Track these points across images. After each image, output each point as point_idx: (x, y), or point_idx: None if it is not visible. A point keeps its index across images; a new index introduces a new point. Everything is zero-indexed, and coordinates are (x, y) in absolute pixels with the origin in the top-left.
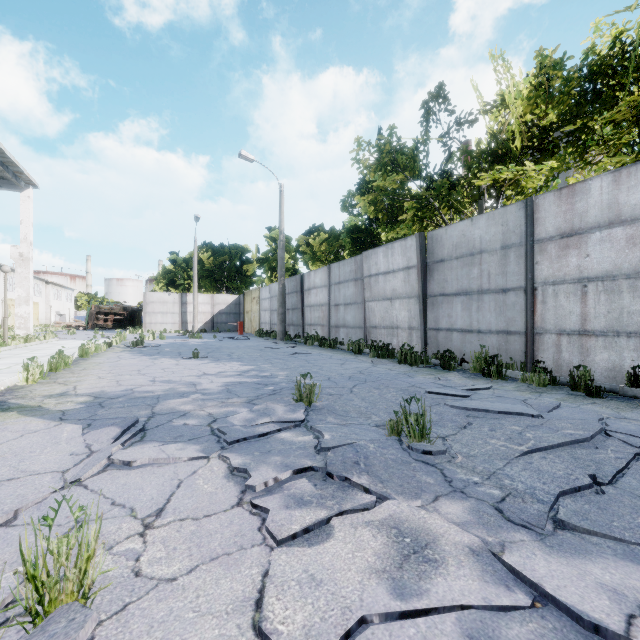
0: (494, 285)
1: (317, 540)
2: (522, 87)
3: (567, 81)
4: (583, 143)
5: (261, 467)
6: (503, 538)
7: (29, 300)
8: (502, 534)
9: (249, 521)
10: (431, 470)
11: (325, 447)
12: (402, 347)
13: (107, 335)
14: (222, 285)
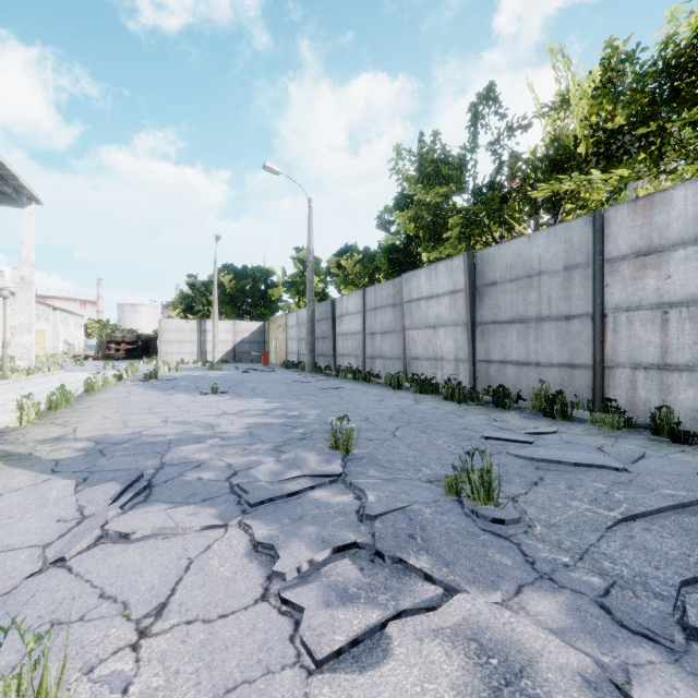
0: (555, 311)
1: (370, 661)
2: (585, 86)
3: (641, 76)
4: (658, 148)
5: (292, 543)
6: (623, 658)
7: (31, 328)
8: (620, 650)
9: (277, 625)
10: (505, 545)
11: (371, 514)
12: (449, 382)
13: (118, 366)
14: (245, 311)
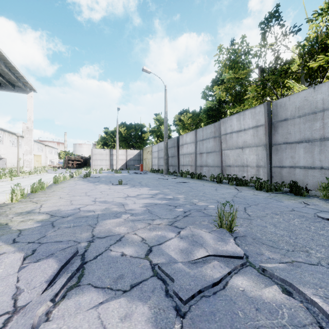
0: None
1: None
2: None
3: None
4: None
5: None
6: None
7: (31, 152)
8: None
9: None
10: None
11: None
12: (258, 179)
13: (72, 171)
14: (131, 145)
